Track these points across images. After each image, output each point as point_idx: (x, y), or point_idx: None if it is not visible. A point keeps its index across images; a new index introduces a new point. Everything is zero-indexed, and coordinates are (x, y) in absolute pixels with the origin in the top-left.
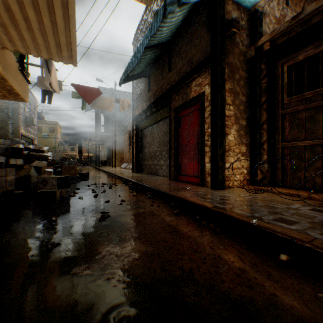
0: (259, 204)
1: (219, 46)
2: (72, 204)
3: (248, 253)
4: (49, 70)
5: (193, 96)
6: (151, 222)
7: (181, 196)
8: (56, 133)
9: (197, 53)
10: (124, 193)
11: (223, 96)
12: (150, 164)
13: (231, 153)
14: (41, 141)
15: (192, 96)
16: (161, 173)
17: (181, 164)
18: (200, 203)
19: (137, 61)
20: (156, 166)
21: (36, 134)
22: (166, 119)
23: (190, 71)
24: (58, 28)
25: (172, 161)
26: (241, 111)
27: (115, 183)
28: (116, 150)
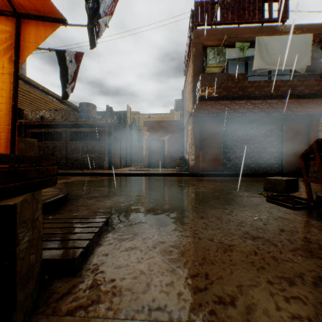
0: None
1: None
2: None
3: None
4: None
5: None
6: None
7: None
8: None
9: None
10: None
11: None
12: None
13: None
14: None
15: None
16: None
17: None
18: None
19: None
20: None
21: None
22: None
23: None
24: None
25: None
26: None
27: None
28: None
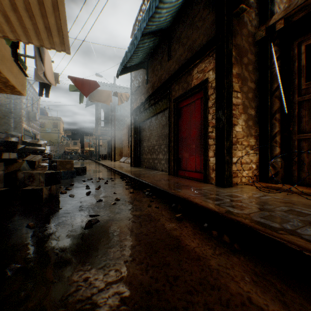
0: (281, 208)
1: (226, 25)
2: (60, 204)
3: (291, 293)
4: (42, 60)
5: (195, 84)
6: (148, 230)
7: (184, 196)
8: (59, 128)
9: (199, 37)
10: (120, 190)
11: (230, 82)
12: (149, 158)
13: (238, 146)
14: (44, 136)
15: (193, 84)
16: (159, 167)
17: (181, 159)
18: (208, 206)
19: (134, 49)
20: (154, 160)
21: (39, 129)
22: (165, 112)
23: (191, 57)
24: (45, 7)
25: (171, 155)
26: (250, 99)
27: (112, 178)
28: (115, 144)
